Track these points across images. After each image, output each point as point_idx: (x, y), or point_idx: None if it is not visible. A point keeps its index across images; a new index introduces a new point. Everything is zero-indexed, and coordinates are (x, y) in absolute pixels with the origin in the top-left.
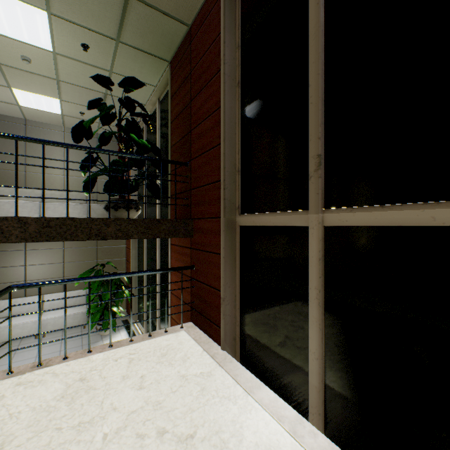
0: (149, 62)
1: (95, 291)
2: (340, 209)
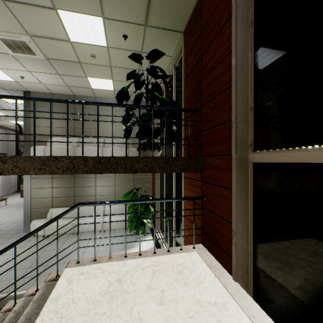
0: (167, 37)
1: (133, 206)
2: None
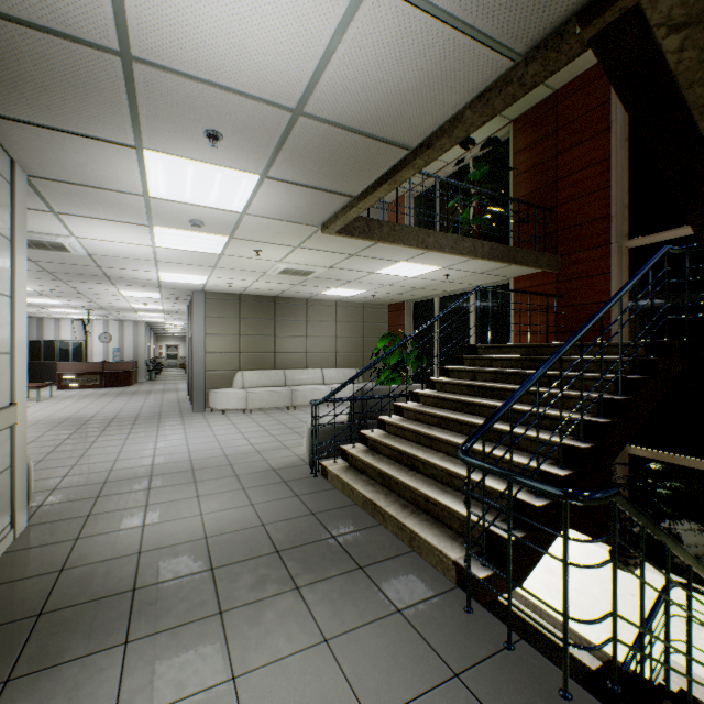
0: (491, 122)
1: (396, 356)
2: None
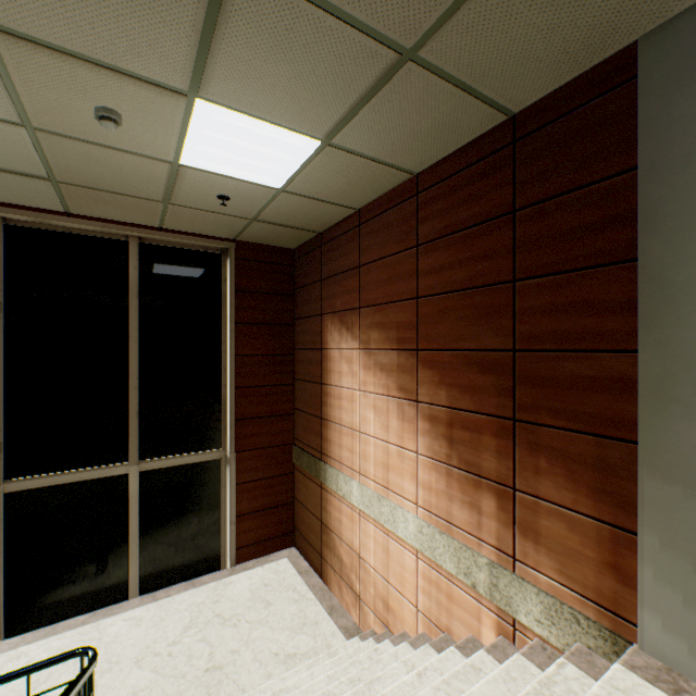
0: None
1: None
2: (22, 479)
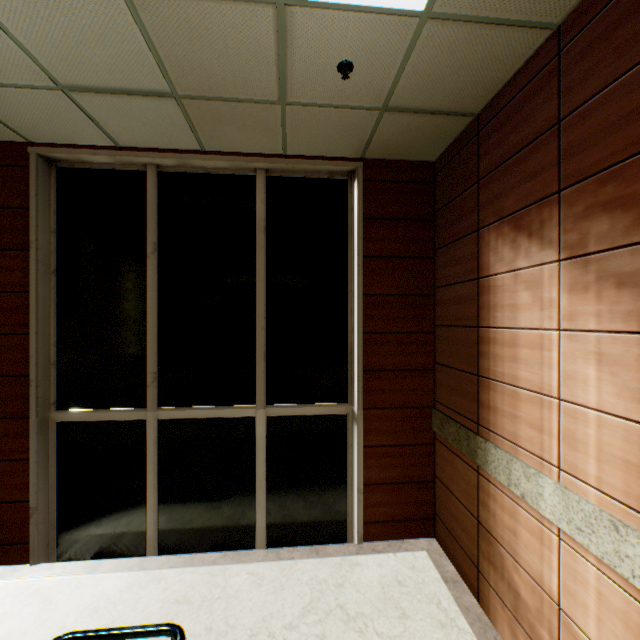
0: None
1: None
2: (170, 408)
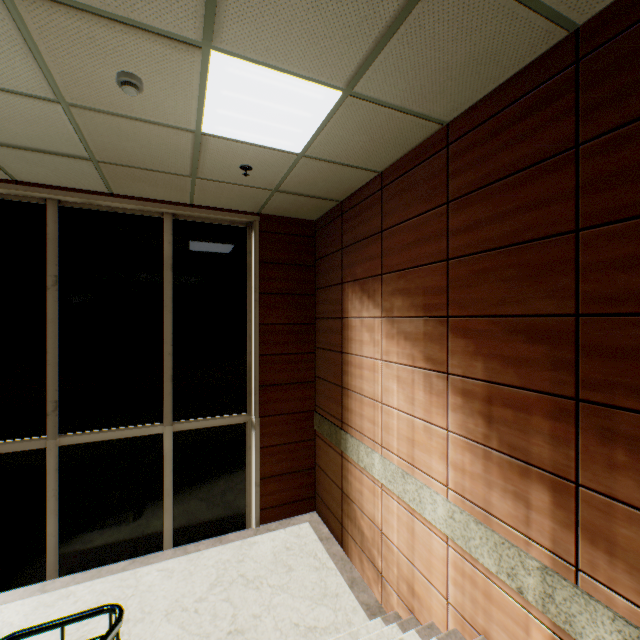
0: None
1: None
2: (74, 434)
